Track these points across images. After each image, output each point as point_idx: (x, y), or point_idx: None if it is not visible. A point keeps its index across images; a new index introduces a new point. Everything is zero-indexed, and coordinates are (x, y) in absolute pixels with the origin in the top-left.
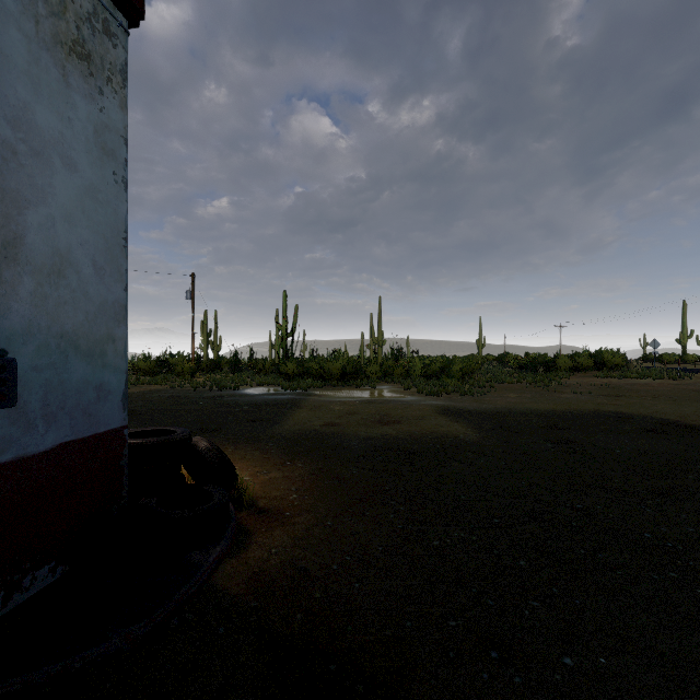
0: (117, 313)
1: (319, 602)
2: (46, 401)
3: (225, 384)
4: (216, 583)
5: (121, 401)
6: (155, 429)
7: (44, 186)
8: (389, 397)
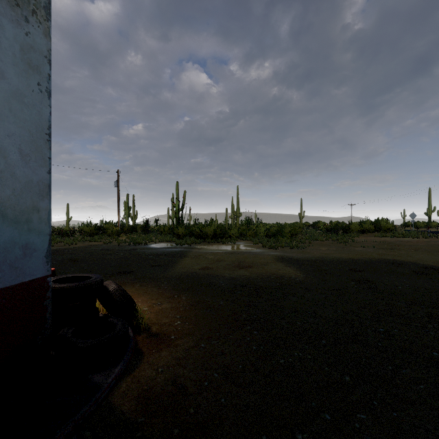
0: (41, 190)
1: (193, 416)
2: None
3: (139, 241)
4: (112, 400)
5: (45, 257)
6: (77, 275)
7: None
8: (244, 250)
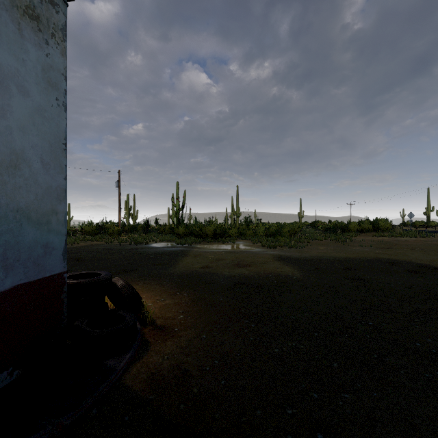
0: (59, 194)
1: (196, 395)
2: (5, 256)
3: (140, 240)
4: (125, 381)
5: (62, 255)
6: (88, 272)
7: (3, 105)
8: (244, 249)
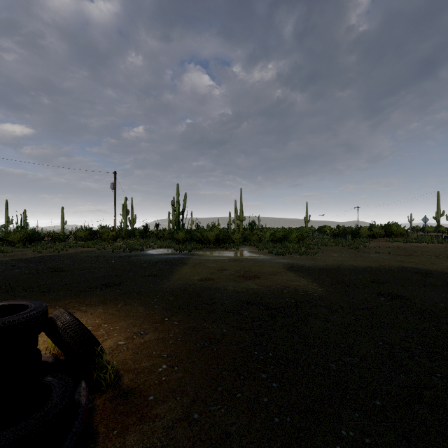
0: None
1: None
2: None
3: (135, 247)
4: None
5: None
6: (9, 304)
7: None
8: (249, 256)
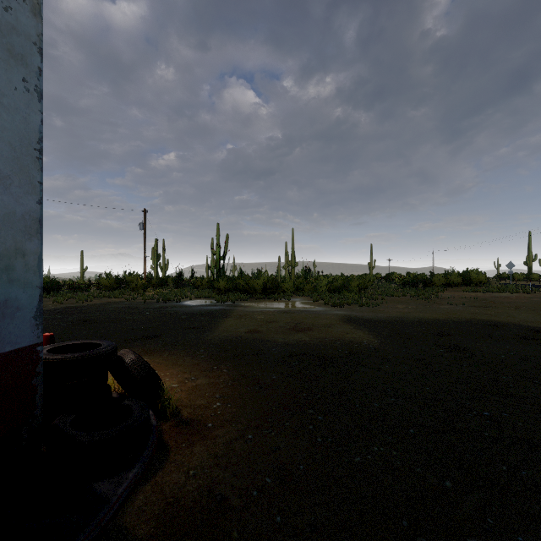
0: (28, 226)
1: None
2: None
3: (170, 297)
4: (123, 520)
5: (34, 318)
6: (83, 342)
7: None
8: (301, 308)
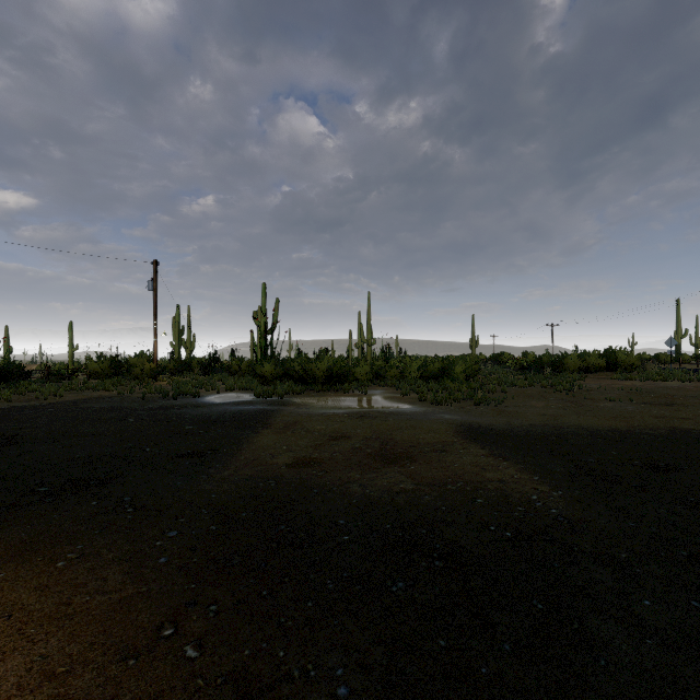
0: None
1: None
2: None
3: (185, 390)
4: None
5: None
6: None
7: None
8: (386, 407)
